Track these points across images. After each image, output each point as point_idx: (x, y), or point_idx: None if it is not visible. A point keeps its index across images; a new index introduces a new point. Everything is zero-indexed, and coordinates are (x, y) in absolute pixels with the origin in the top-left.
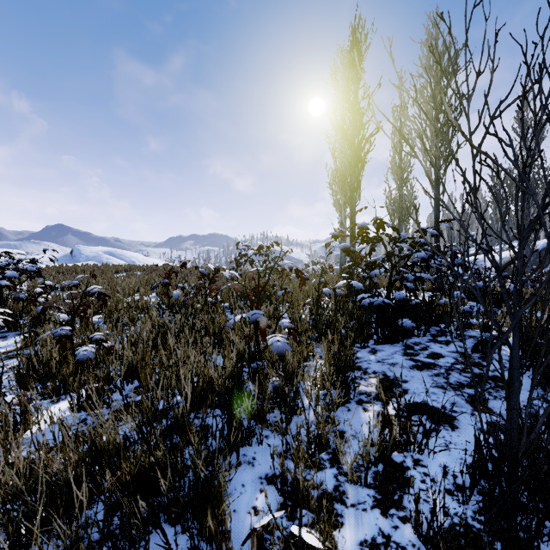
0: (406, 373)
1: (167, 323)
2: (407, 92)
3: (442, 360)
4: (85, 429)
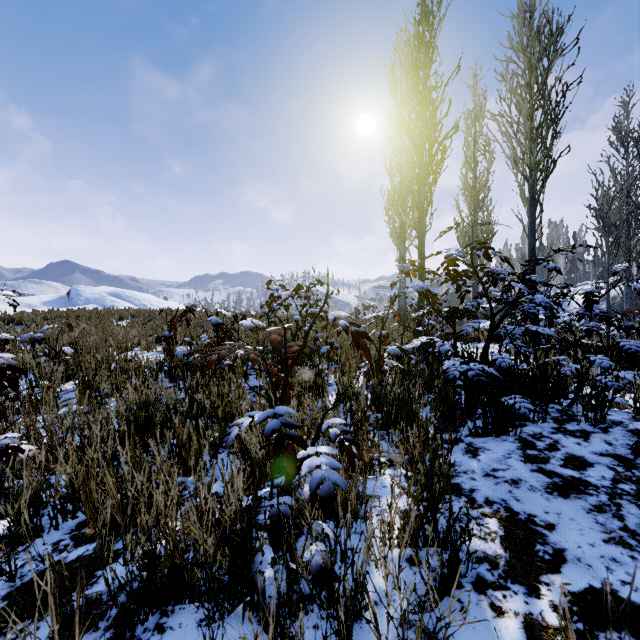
0: (545, 504)
1: (152, 402)
2: None
3: (592, 472)
4: None
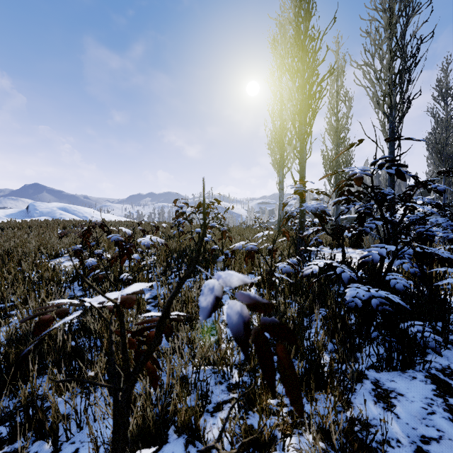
0: None
1: (31, 331)
2: None
3: None
4: None
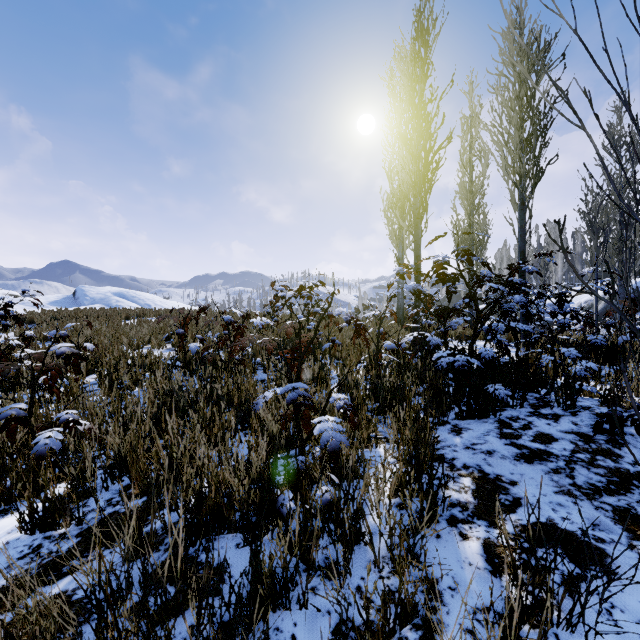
0: (512, 468)
1: (176, 390)
2: (562, 16)
3: (555, 445)
4: (4, 599)
